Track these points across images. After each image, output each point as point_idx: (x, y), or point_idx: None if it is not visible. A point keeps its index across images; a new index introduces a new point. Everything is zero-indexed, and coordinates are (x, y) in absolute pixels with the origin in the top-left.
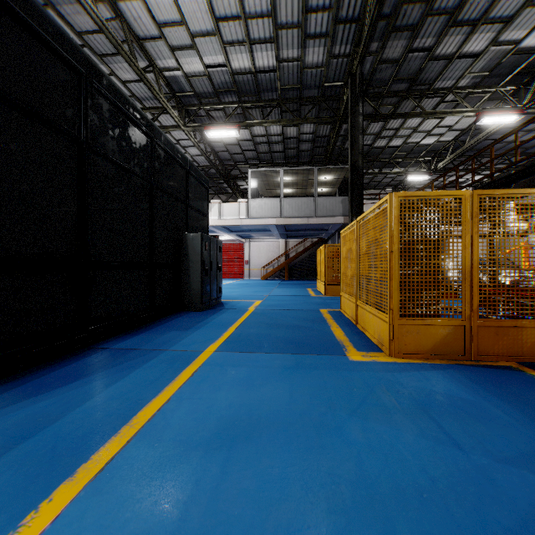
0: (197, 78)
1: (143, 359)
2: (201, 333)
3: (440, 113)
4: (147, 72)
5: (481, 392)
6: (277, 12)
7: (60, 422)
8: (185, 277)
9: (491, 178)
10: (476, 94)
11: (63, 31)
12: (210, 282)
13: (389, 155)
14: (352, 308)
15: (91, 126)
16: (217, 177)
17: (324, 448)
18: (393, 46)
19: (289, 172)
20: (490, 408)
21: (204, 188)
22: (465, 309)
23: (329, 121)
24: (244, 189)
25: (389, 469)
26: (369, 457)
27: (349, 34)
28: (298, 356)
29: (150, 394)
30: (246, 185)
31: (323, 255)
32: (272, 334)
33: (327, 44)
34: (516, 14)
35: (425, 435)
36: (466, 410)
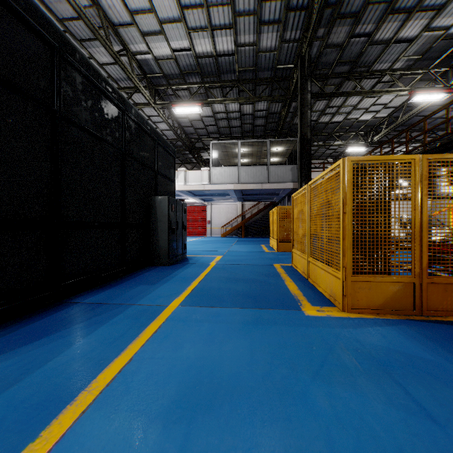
0: (165, 61)
1: (110, 314)
2: (167, 287)
3: (377, 92)
4: (121, 55)
5: (438, 351)
6: (236, 0)
7: (17, 387)
8: (154, 235)
9: (424, 148)
10: (408, 76)
11: (36, 5)
12: (176, 239)
13: (331, 130)
14: (303, 264)
15: (64, 97)
16: (183, 149)
17: (290, 420)
18: (337, 32)
19: (245, 144)
20: (452, 369)
21: (171, 157)
22: (414, 267)
23: (281, 99)
24: (206, 159)
25: (363, 449)
26: (339, 433)
27: (298, 21)
28: (256, 311)
29: (113, 352)
30: (208, 155)
31: (276, 216)
32: (232, 288)
33: (279, 30)
34: (447, 3)
35: (393, 403)
36: (428, 371)
